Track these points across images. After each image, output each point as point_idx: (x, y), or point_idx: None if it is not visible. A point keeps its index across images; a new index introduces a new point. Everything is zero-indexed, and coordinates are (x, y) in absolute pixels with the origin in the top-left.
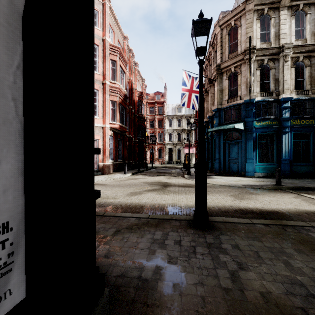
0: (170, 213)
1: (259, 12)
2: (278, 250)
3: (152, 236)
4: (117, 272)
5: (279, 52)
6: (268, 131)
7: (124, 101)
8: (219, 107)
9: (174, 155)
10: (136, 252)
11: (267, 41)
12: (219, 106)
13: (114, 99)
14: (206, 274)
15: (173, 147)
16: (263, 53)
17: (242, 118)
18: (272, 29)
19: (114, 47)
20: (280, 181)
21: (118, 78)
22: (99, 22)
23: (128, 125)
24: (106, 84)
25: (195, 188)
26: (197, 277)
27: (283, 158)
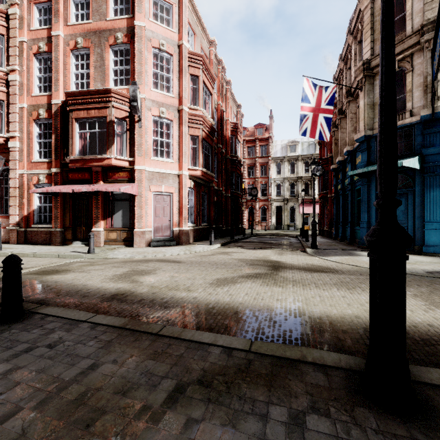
0: (294, 336)
1: None
2: None
3: (263, 429)
4: None
5: None
6: None
7: (210, 136)
8: (368, 134)
9: (285, 216)
10: None
11: None
12: (368, 131)
13: (195, 133)
14: None
15: (282, 205)
16: None
17: (416, 149)
18: None
19: (196, 56)
20: None
21: (201, 101)
22: (173, 21)
23: (216, 173)
24: (183, 111)
25: (371, 297)
26: None
27: None
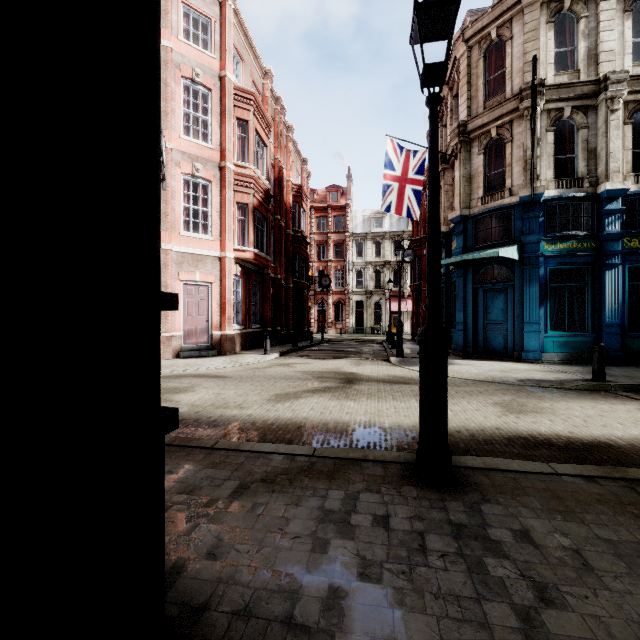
0: (360, 445)
1: (553, 6)
2: (633, 550)
3: (322, 504)
4: (235, 601)
5: (597, 92)
6: (573, 262)
7: (264, 204)
8: (464, 213)
9: (367, 315)
10: (283, 546)
11: (571, 69)
12: (464, 210)
13: (243, 199)
14: (457, 617)
15: (364, 300)
16: (561, 95)
17: (516, 235)
18: (581, 42)
19: (244, 92)
20: (604, 372)
21: (252, 156)
22: (212, 42)
23: (273, 254)
24: (226, 169)
25: (420, 391)
26: (435, 624)
27: (606, 321)
